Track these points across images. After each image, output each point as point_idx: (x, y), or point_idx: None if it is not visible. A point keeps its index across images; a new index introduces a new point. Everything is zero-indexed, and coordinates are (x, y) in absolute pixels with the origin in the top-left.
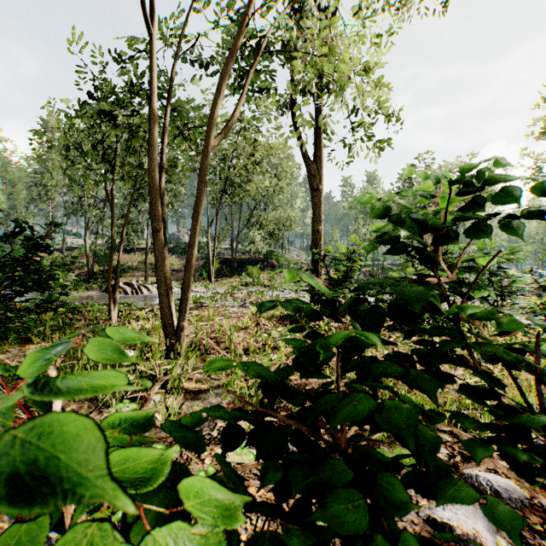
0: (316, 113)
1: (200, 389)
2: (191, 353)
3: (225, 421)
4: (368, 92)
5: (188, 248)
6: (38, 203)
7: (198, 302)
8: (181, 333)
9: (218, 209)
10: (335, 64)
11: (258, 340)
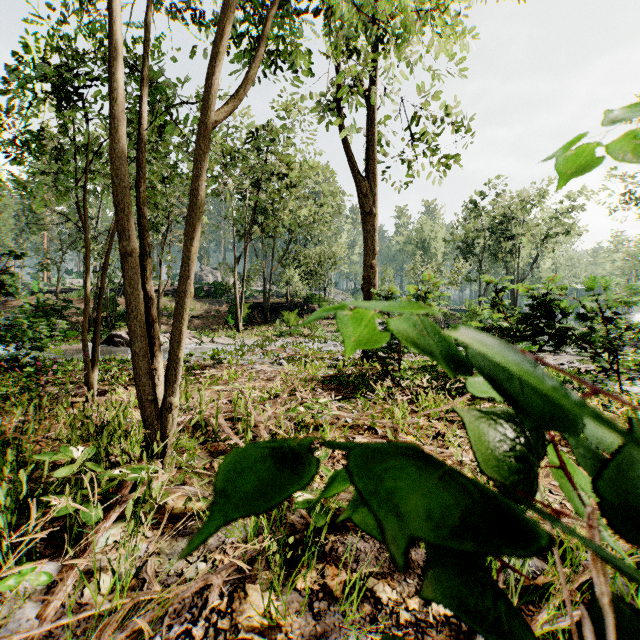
0: (368, 116)
1: (193, 511)
2: (190, 440)
3: (223, 594)
4: (433, 95)
5: (180, 282)
6: (30, 235)
7: (217, 358)
8: (168, 416)
9: (247, 242)
10: (404, 15)
11: (291, 417)
